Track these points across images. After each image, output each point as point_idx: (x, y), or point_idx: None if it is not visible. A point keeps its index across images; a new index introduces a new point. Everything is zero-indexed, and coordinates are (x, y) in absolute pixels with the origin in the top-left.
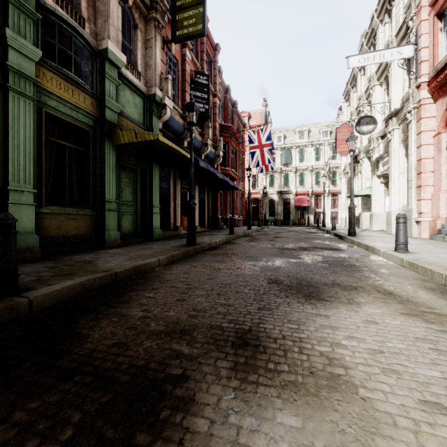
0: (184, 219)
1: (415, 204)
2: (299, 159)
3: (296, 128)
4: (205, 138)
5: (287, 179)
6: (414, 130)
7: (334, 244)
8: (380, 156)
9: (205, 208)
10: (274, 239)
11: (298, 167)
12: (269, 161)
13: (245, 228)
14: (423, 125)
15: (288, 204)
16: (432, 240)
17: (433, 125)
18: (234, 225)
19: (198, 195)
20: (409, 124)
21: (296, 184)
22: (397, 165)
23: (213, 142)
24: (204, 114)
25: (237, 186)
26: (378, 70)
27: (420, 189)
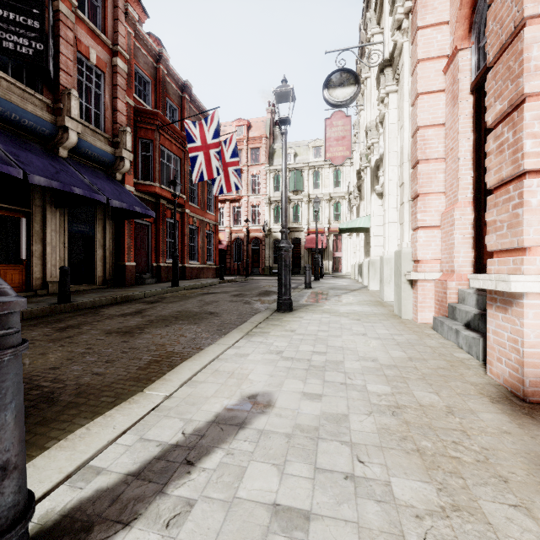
0: (4, 270)
1: (409, 239)
2: (314, 185)
3: (310, 142)
4: (61, 116)
5: (297, 211)
6: (408, 66)
7: (151, 354)
8: (380, 158)
9: (95, 249)
10: (100, 320)
11: (311, 195)
12: (220, 172)
13: (189, 282)
14: (422, 44)
15: (299, 245)
16: (432, 337)
17: (444, 42)
18: (184, 276)
19: (65, 226)
20: (400, 57)
21: (309, 218)
22: (395, 164)
23: (112, 134)
24: (31, 60)
25: (141, 211)
26: (376, 4)
27: (415, 203)
